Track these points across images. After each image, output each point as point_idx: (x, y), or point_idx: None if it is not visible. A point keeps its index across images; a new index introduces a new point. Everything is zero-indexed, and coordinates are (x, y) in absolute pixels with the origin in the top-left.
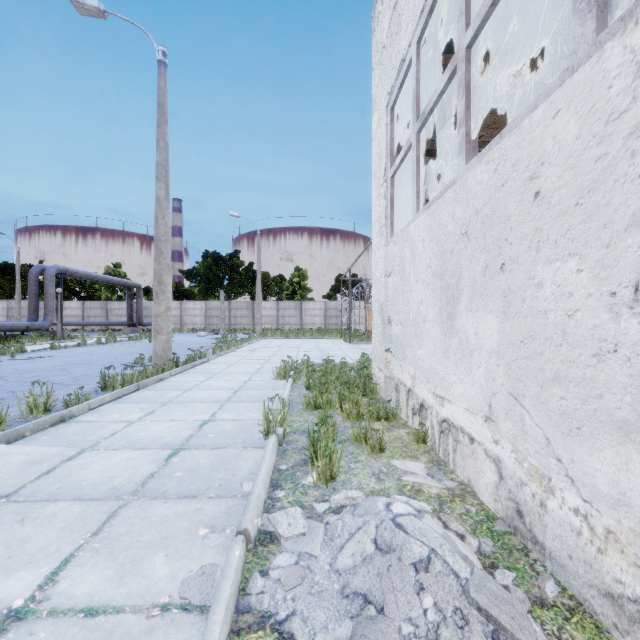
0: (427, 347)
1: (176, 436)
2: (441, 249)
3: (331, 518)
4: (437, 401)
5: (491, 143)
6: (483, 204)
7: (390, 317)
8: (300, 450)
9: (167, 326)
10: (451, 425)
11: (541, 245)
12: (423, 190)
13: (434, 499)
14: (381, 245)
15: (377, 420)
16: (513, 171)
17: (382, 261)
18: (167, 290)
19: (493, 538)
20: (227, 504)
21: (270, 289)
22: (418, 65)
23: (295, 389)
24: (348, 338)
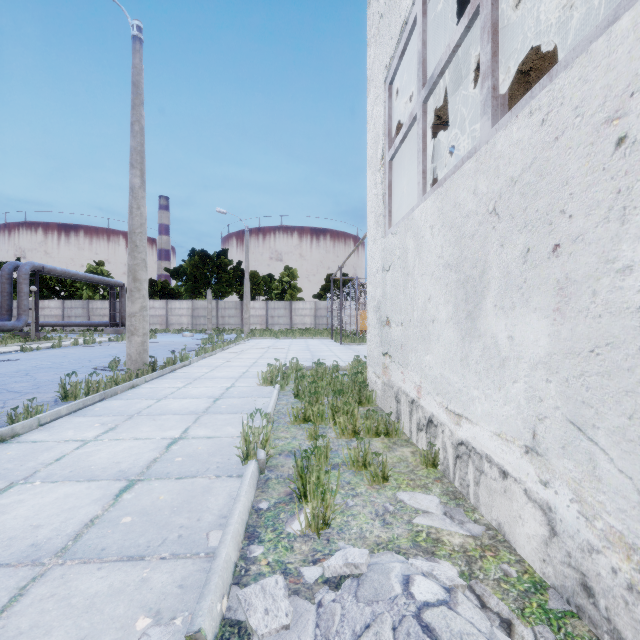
0: (437, 352)
1: (136, 461)
2: (457, 234)
3: (325, 596)
4: (451, 418)
5: (534, 89)
6: (522, 169)
7: (389, 317)
8: (286, 479)
9: (142, 327)
10: (472, 450)
11: (630, 212)
12: (430, 169)
13: (459, 554)
14: (378, 237)
15: (376, 436)
16: (575, 116)
17: (379, 255)
18: (142, 287)
19: (551, 624)
20: (184, 570)
21: (259, 288)
22: (424, 24)
23: (282, 397)
24: (339, 339)
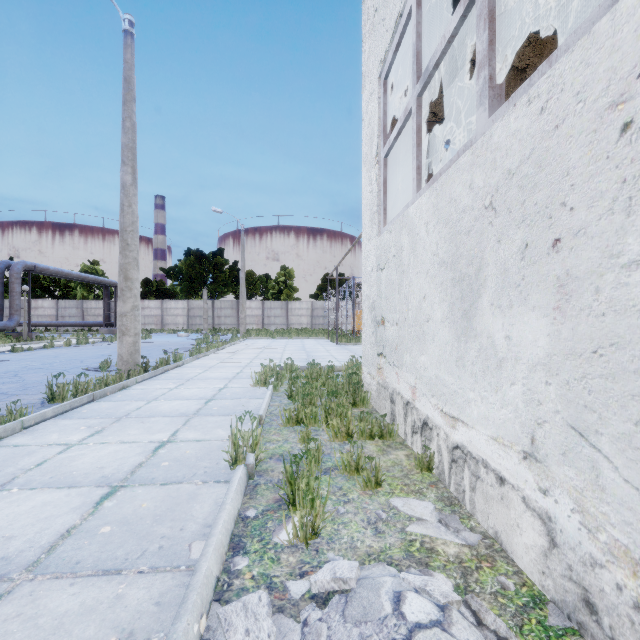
0: (432, 353)
1: (120, 466)
2: (452, 230)
3: (311, 614)
4: (447, 421)
5: (533, 76)
6: (520, 161)
7: (383, 316)
8: (275, 485)
9: (134, 327)
10: (468, 454)
11: (636, 203)
12: (425, 165)
13: (454, 566)
14: (373, 235)
15: (370, 438)
16: (577, 102)
17: (374, 253)
18: (134, 287)
19: None
20: (162, 585)
21: (255, 288)
22: (419, 16)
23: (276, 398)
24: (335, 339)
